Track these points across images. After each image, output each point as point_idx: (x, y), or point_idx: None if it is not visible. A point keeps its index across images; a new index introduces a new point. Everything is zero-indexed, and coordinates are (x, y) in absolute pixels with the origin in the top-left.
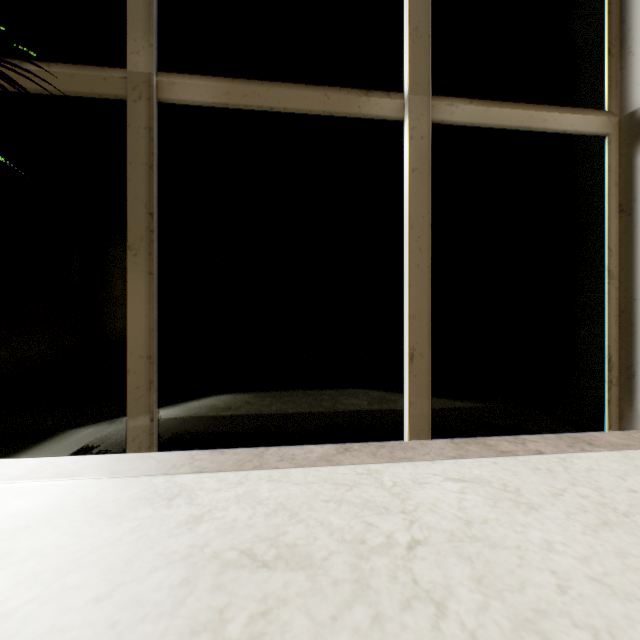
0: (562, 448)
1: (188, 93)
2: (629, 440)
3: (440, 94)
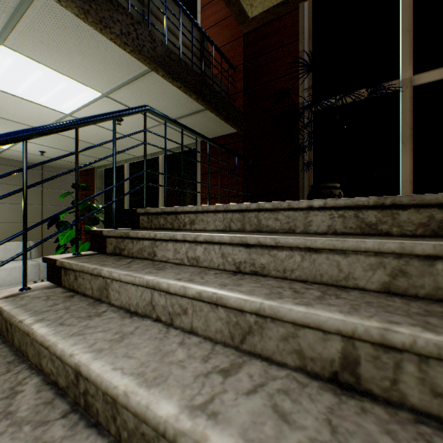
0: None
1: (426, 79)
2: None
3: None
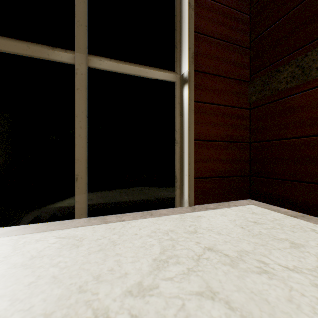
0: (136, 217)
1: None
2: (170, 212)
3: (95, 54)
